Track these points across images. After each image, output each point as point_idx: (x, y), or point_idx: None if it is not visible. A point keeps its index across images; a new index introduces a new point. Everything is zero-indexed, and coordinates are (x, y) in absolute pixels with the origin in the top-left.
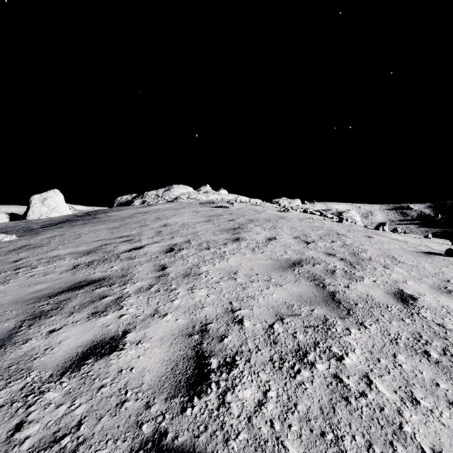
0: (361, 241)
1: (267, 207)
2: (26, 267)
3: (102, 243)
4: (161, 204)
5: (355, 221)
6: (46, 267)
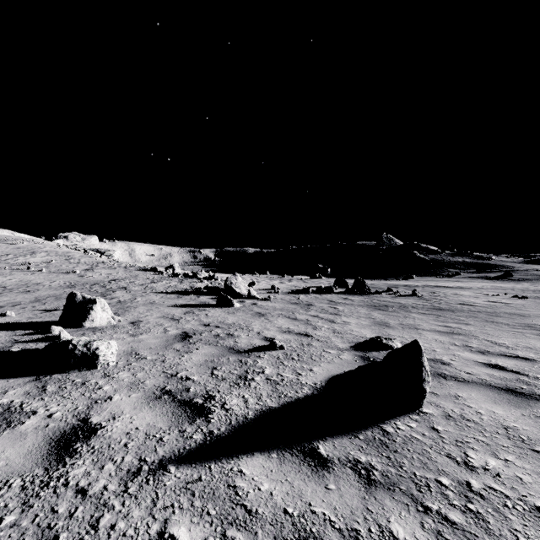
0: (78, 257)
1: (47, 246)
2: None
3: None
4: None
5: (112, 256)
6: None
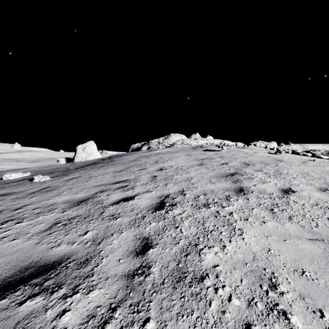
0: None
1: (255, 150)
2: (13, 221)
3: (99, 190)
4: (161, 149)
5: None
6: (27, 223)
